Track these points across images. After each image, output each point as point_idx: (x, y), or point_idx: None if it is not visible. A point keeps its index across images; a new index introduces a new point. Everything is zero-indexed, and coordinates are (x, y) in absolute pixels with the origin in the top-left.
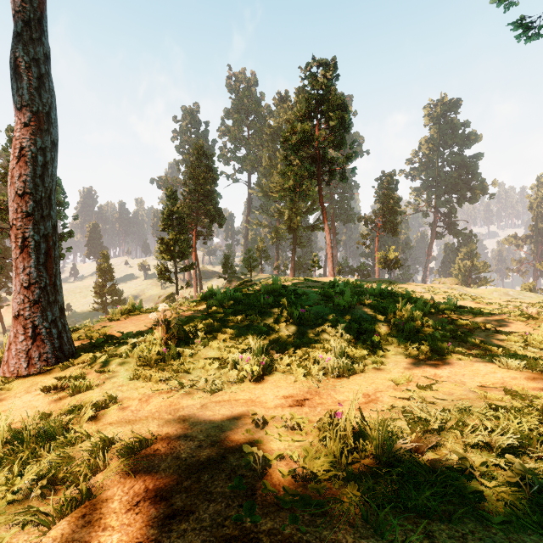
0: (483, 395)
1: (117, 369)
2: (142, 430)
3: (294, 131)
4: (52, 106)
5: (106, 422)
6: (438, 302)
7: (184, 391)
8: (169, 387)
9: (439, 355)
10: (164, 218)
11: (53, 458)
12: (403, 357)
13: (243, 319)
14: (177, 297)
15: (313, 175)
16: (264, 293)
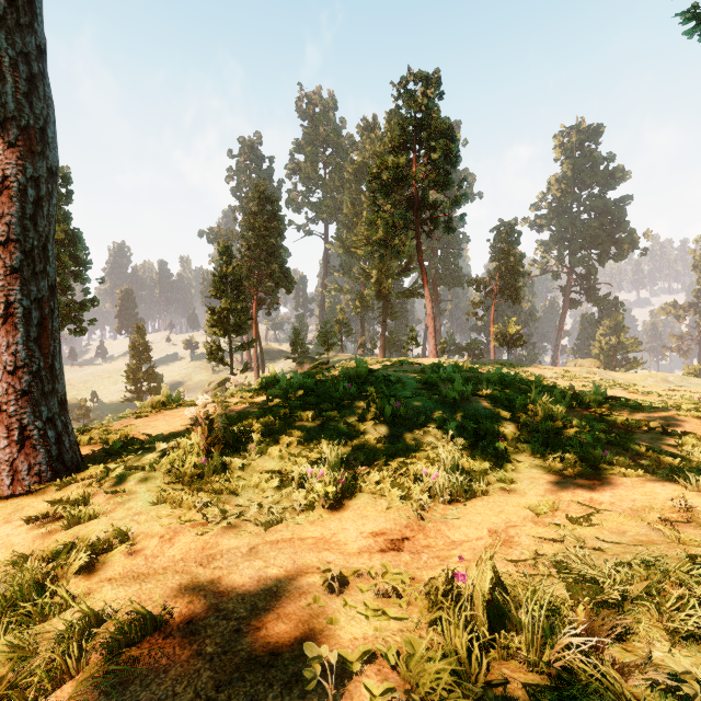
0: (674, 537)
1: (137, 487)
2: (153, 594)
3: (385, 167)
4: (48, 120)
5: (104, 576)
6: (580, 392)
7: (227, 523)
8: (205, 517)
9: (592, 468)
10: (215, 281)
11: (4, 647)
12: (541, 471)
13: (315, 415)
14: (229, 384)
15: (409, 224)
16: (344, 379)
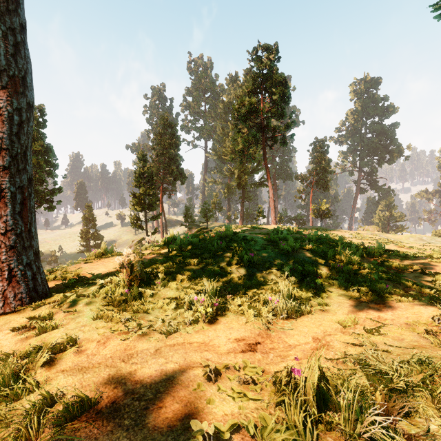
0: (436, 343)
1: (84, 308)
2: (91, 382)
3: (243, 104)
4: (27, 71)
5: (59, 368)
6: (368, 246)
7: (141, 332)
8: (127, 328)
9: (378, 296)
10: (136, 176)
11: None
12: (345, 298)
13: (199, 262)
14: (144, 242)
15: (258, 140)
16: (217, 238)
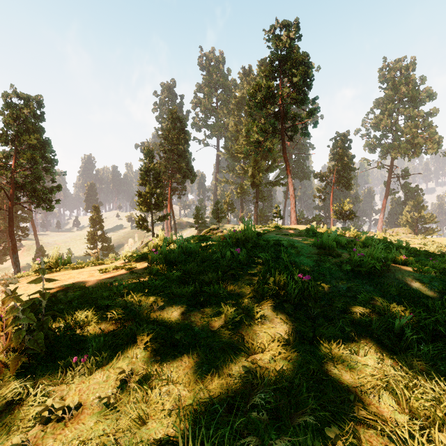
0: None
1: None
2: None
3: (259, 88)
4: None
5: None
6: None
7: None
8: None
9: None
10: (141, 174)
11: None
12: None
13: (195, 289)
14: (127, 246)
15: (276, 131)
16: (231, 242)
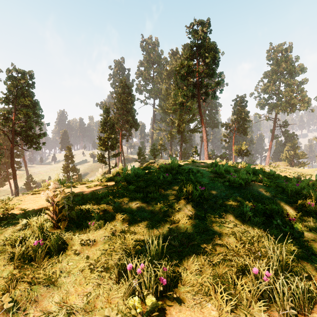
0: None
1: None
2: None
3: (183, 66)
4: None
5: None
6: (306, 179)
7: None
8: None
9: None
10: (101, 124)
11: None
12: None
13: (143, 195)
14: (98, 173)
15: (194, 95)
16: (163, 170)
